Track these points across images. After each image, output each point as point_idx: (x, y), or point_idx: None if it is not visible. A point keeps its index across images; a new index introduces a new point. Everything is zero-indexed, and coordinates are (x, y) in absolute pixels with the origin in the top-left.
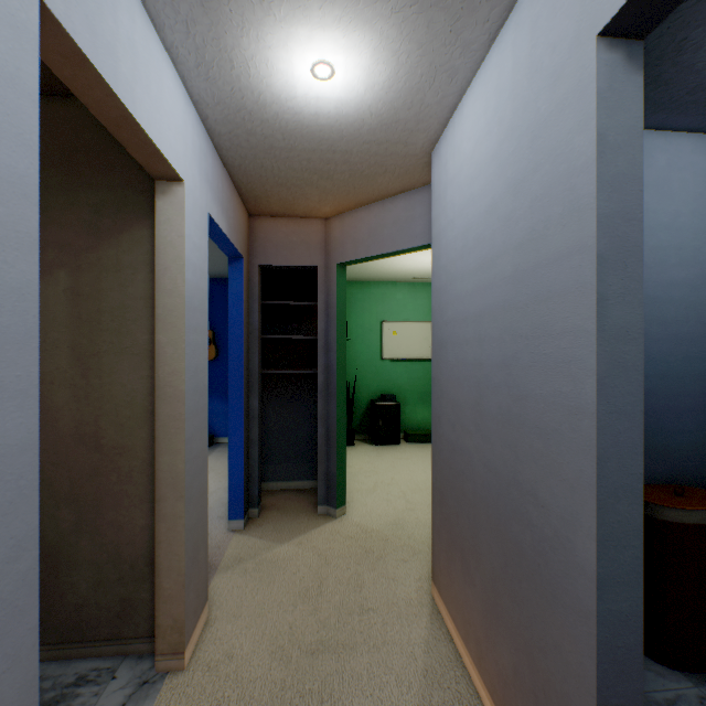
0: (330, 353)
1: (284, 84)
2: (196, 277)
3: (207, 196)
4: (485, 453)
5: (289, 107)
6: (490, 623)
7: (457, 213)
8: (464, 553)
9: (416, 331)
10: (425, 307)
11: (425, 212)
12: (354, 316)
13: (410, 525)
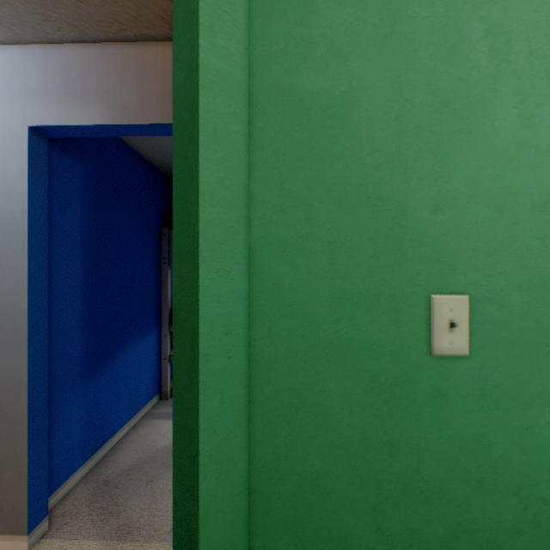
0: None
1: None
2: None
3: (29, 111)
4: None
5: None
6: None
7: None
8: None
9: None
10: None
11: None
12: None
13: None
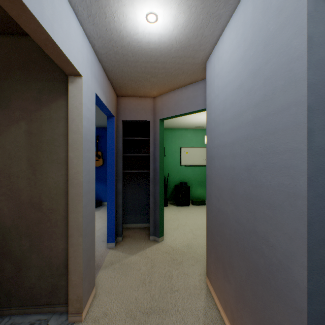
0: (156, 162)
1: (132, 26)
2: (89, 124)
3: (95, 85)
4: (236, 215)
5: (135, 38)
6: (239, 304)
7: (220, 91)
8: (224, 265)
9: (197, 152)
10: (201, 140)
11: (202, 93)
12: (167, 145)
13: (195, 246)
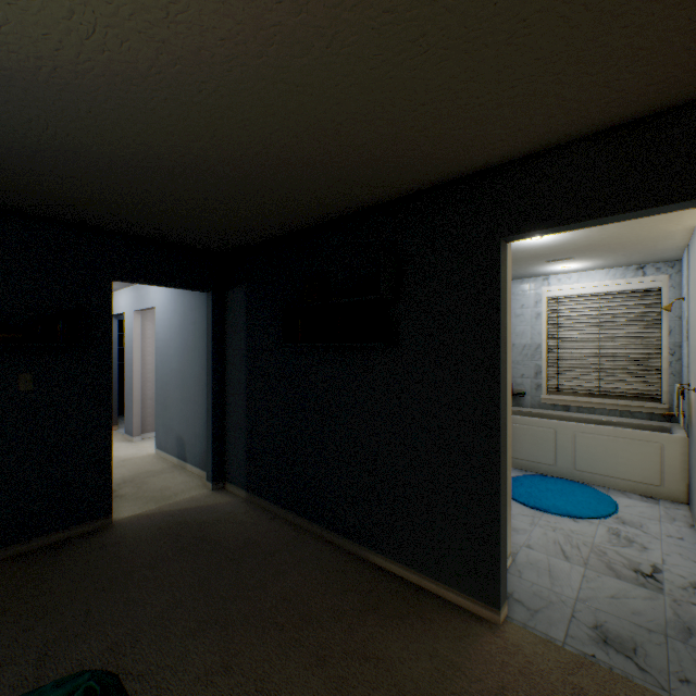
0: None
1: None
2: None
3: None
4: None
5: None
6: None
7: None
8: None
9: None
10: None
11: None
12: None
13: None
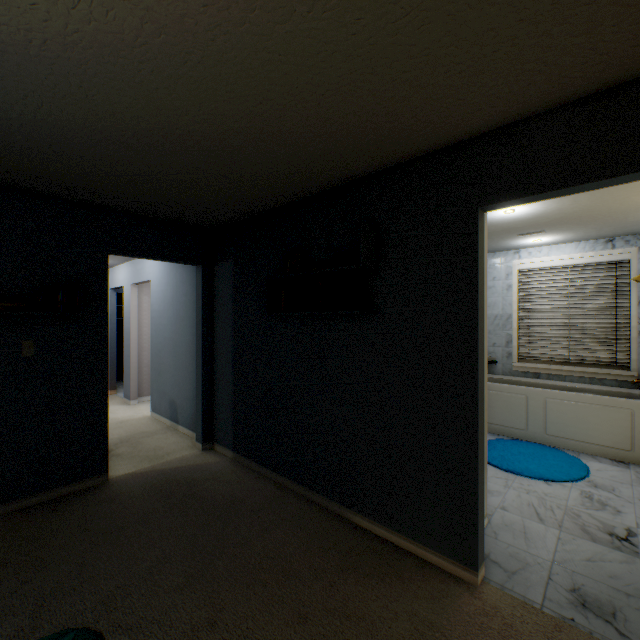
0: None
1: None
2: None
3: None
4: None
5: None
6: None
7: None
8: None
9: None
10: None
11: None
12: None
13: None
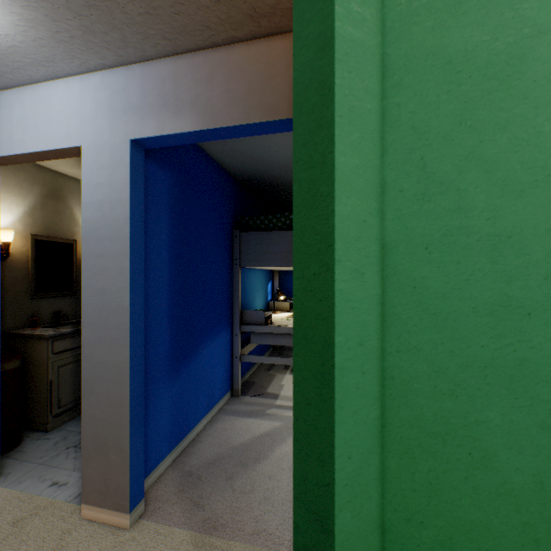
0: None
1: None
2: (104, 211)
3: (130, 126)
4: None
5: None
6: None
7: None
8: None
9: None
10: None
11: None
12: None
13: None
